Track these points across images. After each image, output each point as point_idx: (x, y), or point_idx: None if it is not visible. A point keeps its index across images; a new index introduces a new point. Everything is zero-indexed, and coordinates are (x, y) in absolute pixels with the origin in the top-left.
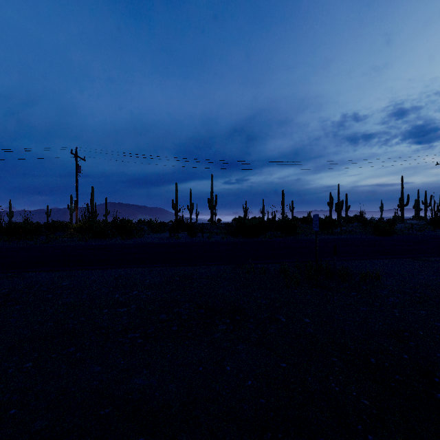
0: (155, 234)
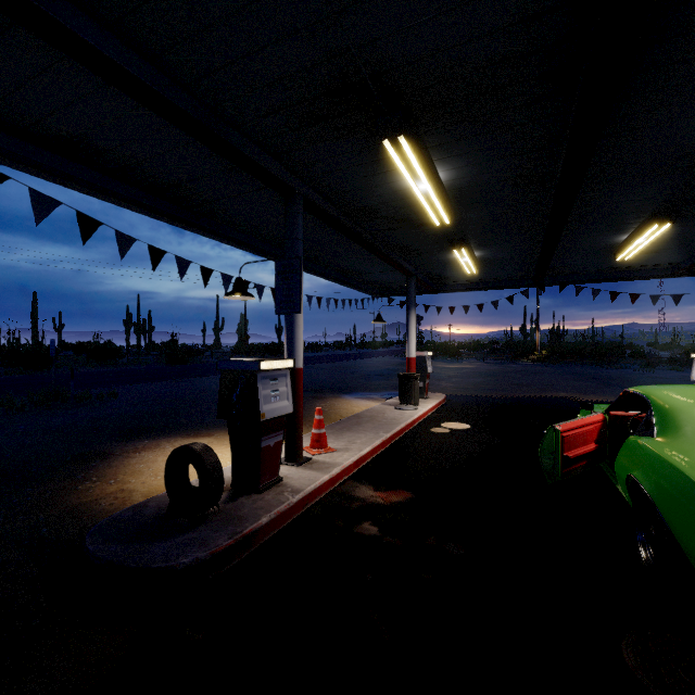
0: None
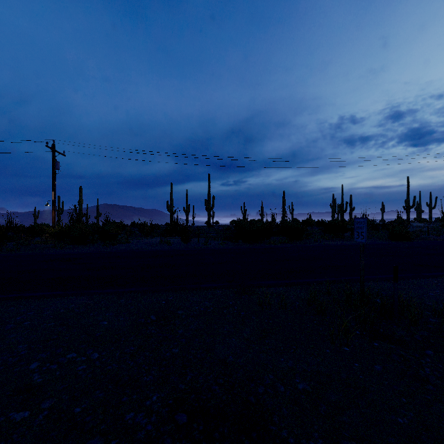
0: (145, 238)
